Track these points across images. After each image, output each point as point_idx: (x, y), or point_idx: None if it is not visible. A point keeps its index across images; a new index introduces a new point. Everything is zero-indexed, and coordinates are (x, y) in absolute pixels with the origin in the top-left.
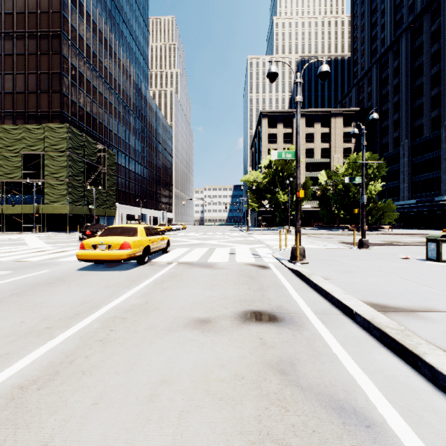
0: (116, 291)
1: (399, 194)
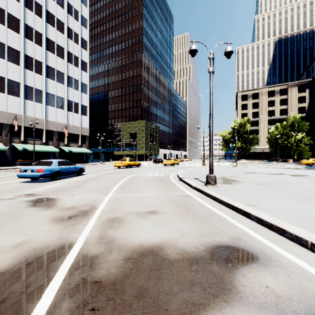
0: (170, 167)
1: None
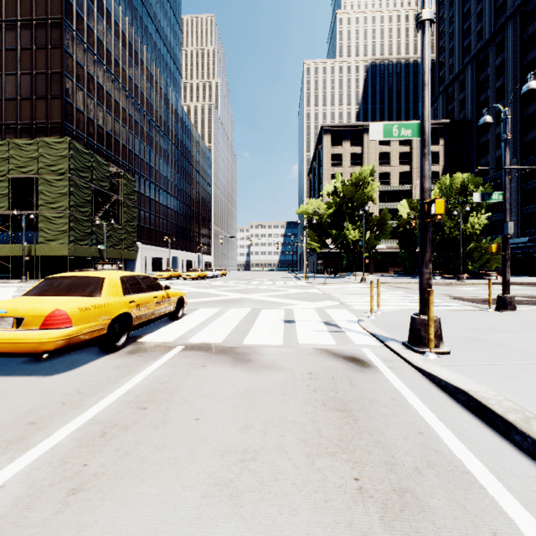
0: None
1: None
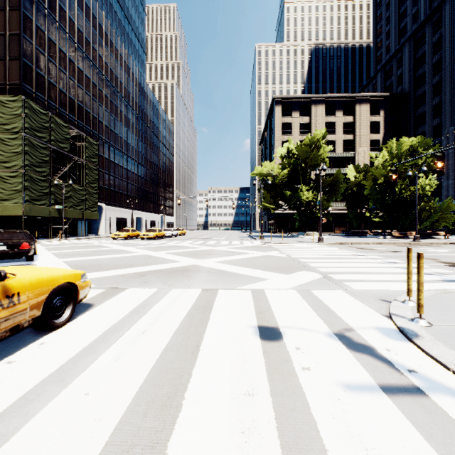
0: None
1: (441, 193)
